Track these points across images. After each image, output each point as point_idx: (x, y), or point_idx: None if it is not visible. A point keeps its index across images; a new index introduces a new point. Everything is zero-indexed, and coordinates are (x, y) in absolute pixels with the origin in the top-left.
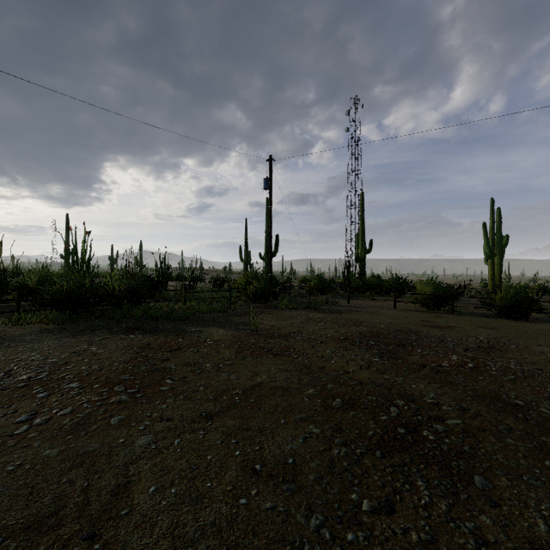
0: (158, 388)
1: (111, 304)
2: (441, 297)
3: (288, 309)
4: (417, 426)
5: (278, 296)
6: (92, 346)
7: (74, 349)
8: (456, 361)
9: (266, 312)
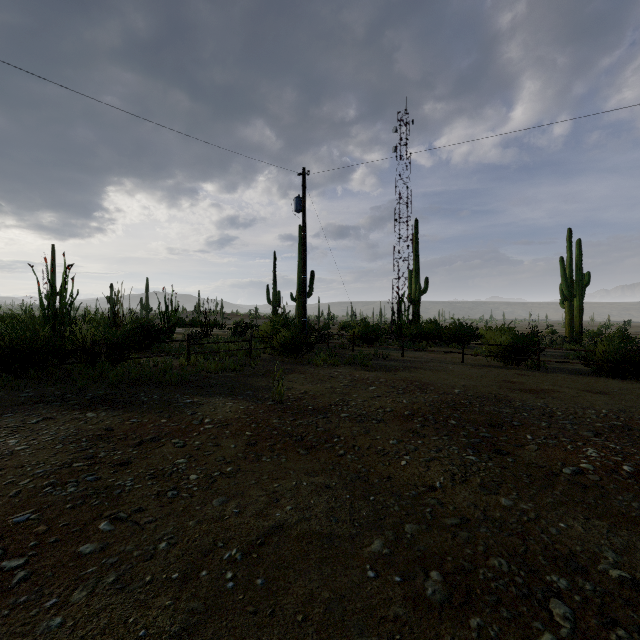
0: (75, 547)
1: (79, 362)
2: (521, 349)
3: (326, 366)
4: None
5: (313, 347)
6: (13, 437)
7: None
8: (600, 460)
9: (298, 370)
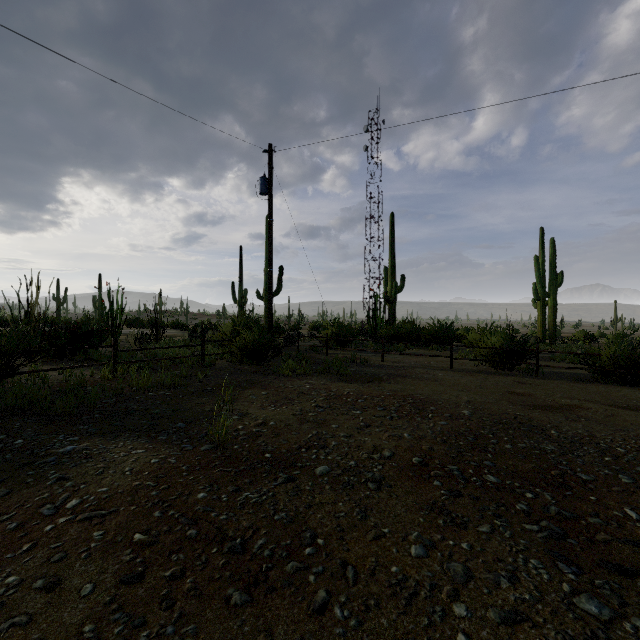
0: None
1: None
2: (515, 352)
3: (295, 375)
4: None
5: (280, 352)
6: None
7: None
8: None
9: (259, 383)
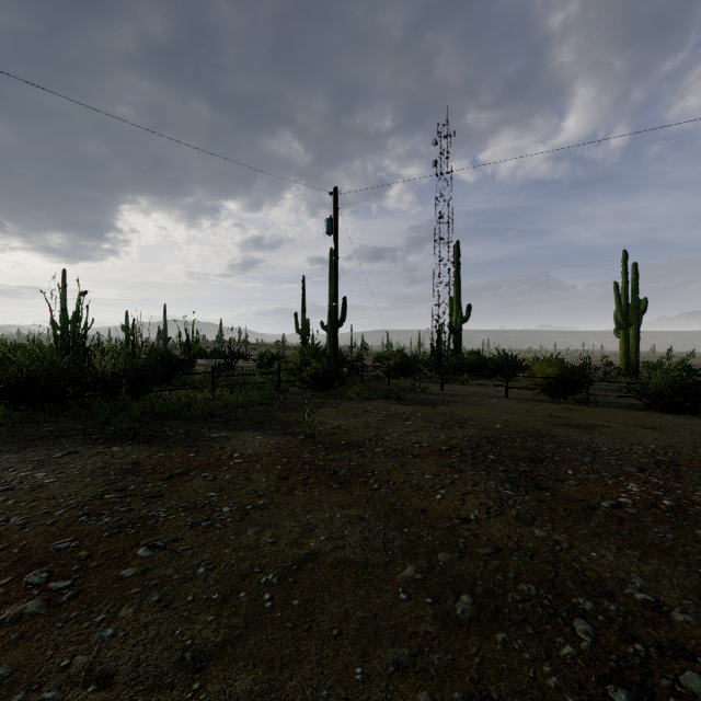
0: (117, 571)
1: (99, 395)
2: (570, 382)
3: (360, 400)
4: (645, 678)
5: (345, 380)
6: (40, 470)
7: (4, 476)
8: (641, 494)
9: (329, 404)
